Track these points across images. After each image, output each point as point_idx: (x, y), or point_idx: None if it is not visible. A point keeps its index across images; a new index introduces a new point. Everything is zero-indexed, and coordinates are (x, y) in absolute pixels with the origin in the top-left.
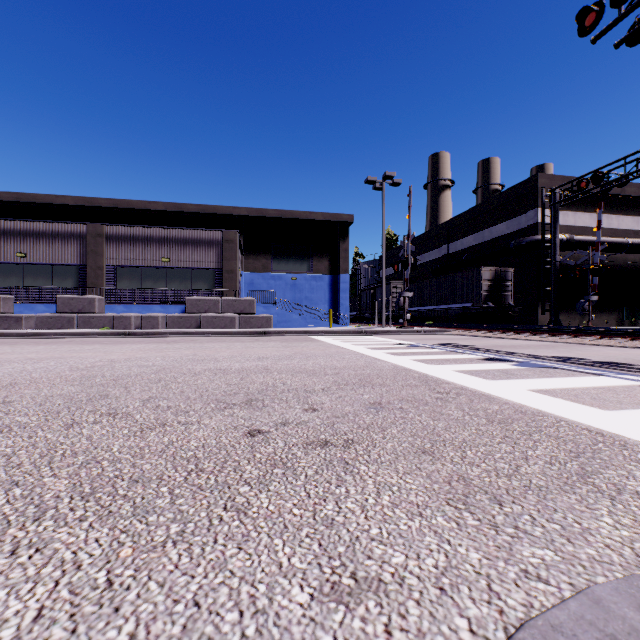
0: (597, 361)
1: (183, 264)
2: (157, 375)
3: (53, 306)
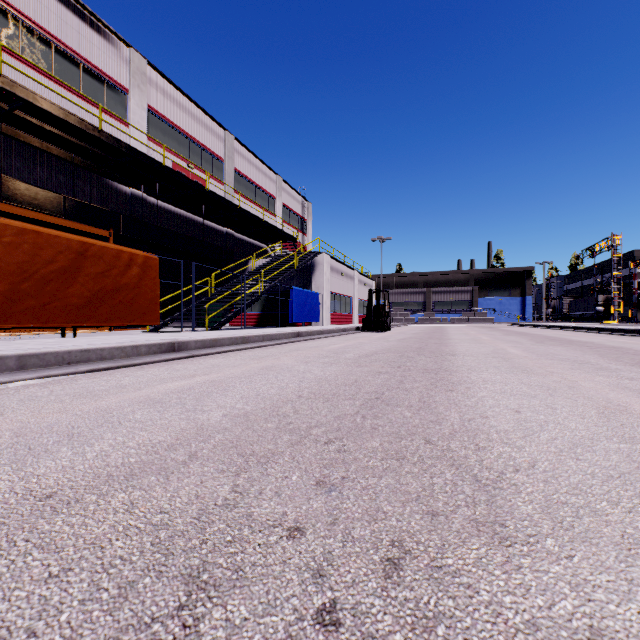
0: None
1: (457, 299)
2: None
3: (420, 315)
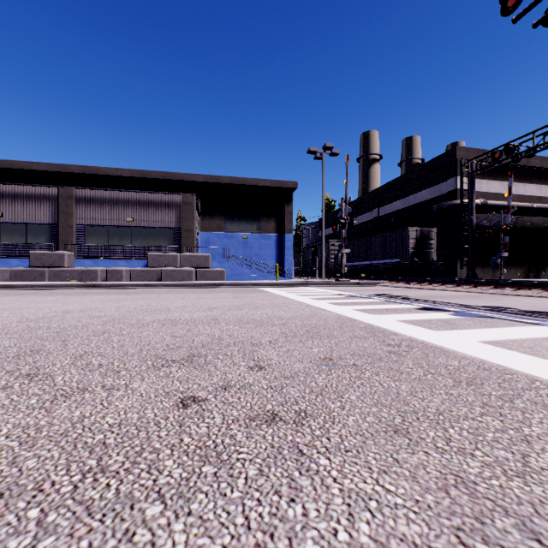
0: (526, 310)
1: (146, 224)
2: (104, 326)
3: (26, 261)
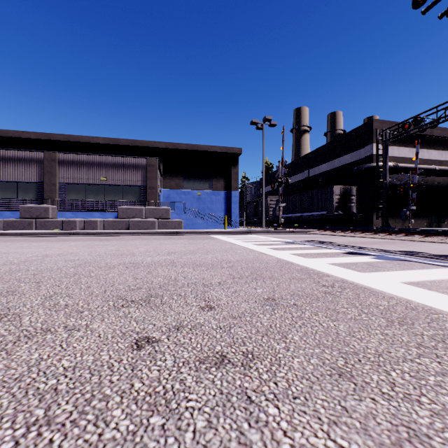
0: (436, 254)
1: (117, 182)
2: (75, 269)
3: (17, 213)
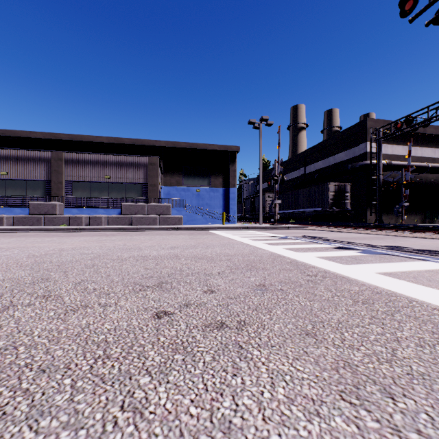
0: (418, 249)
1: (120, 180)
2: (92, 261)
3: (26, 209)
